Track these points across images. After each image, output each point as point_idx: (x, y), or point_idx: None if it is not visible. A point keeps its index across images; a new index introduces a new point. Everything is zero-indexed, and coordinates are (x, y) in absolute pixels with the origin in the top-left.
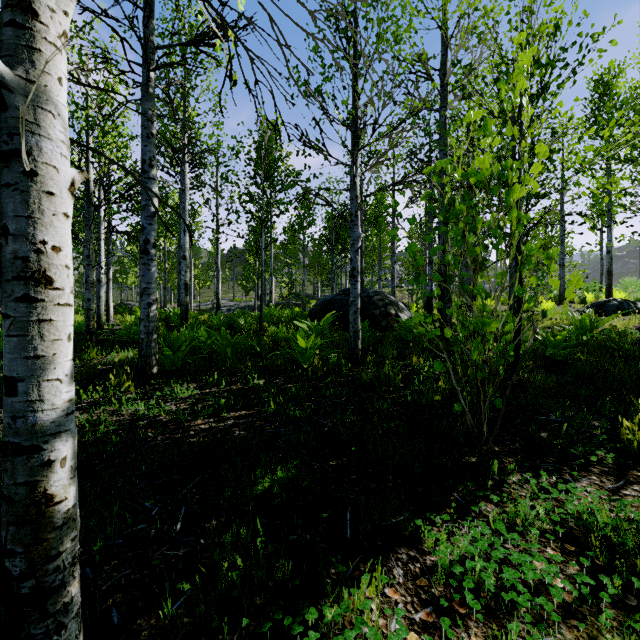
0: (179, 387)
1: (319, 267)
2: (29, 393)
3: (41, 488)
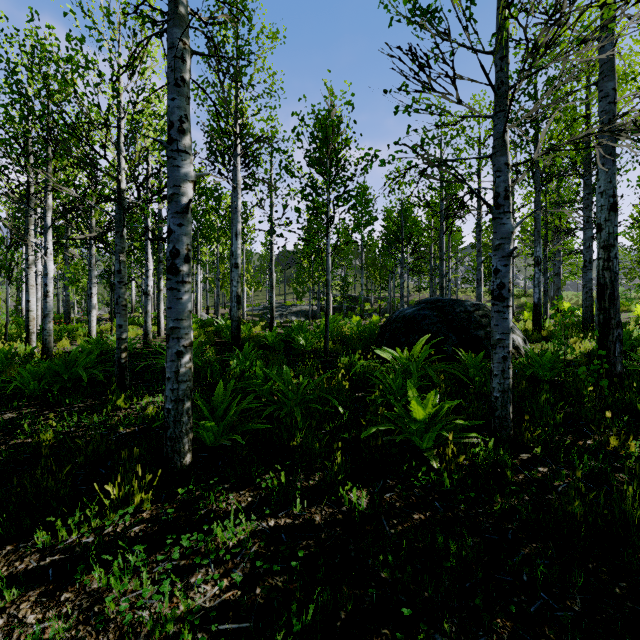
0: (221, 525)
1: (380, 270)
2: None
3: None
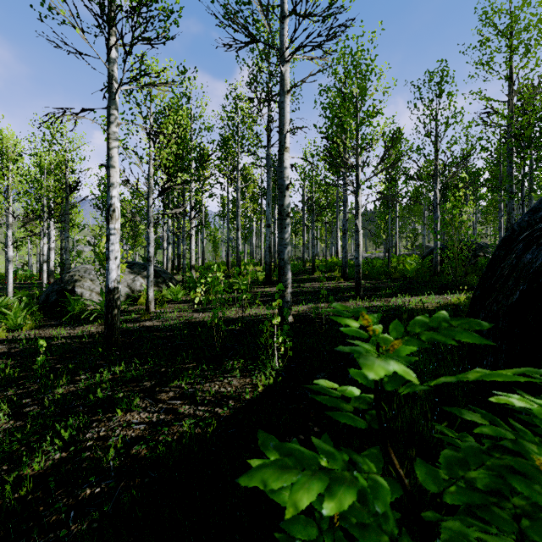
0: None
1: None
2: (358, 259)
3: (360, 271)
